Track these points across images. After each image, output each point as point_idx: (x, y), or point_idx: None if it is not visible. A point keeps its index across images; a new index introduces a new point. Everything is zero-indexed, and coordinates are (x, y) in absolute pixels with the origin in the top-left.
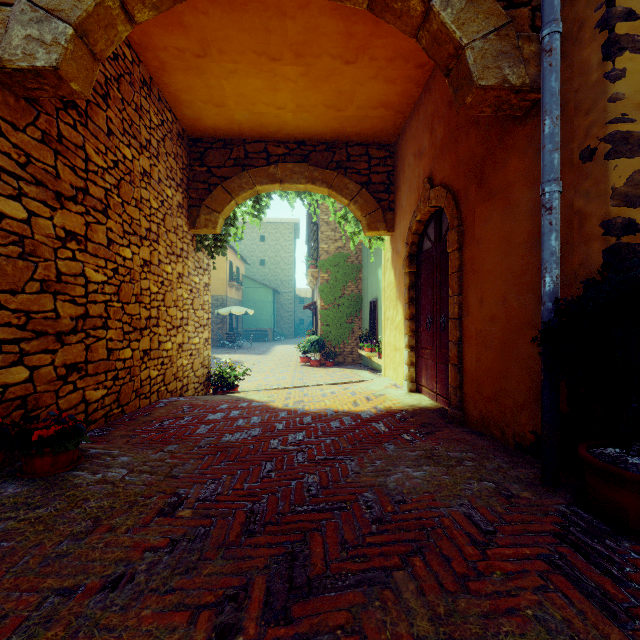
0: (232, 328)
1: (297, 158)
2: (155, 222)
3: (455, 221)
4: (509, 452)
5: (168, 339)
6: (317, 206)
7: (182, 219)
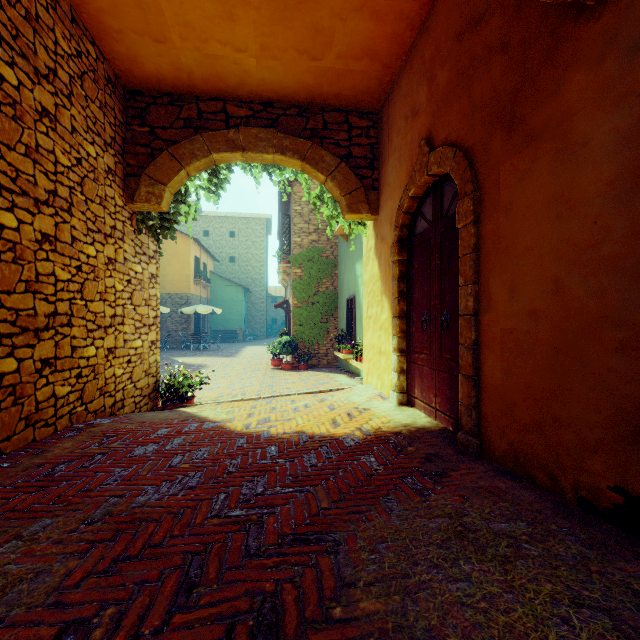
0: (198, 328)
1: (263, 122)
2: (65, 184)
3: (469, 186)
4: (575, 516)
5: (89, 343)
6: (289, 197)
7: (114, 189)
